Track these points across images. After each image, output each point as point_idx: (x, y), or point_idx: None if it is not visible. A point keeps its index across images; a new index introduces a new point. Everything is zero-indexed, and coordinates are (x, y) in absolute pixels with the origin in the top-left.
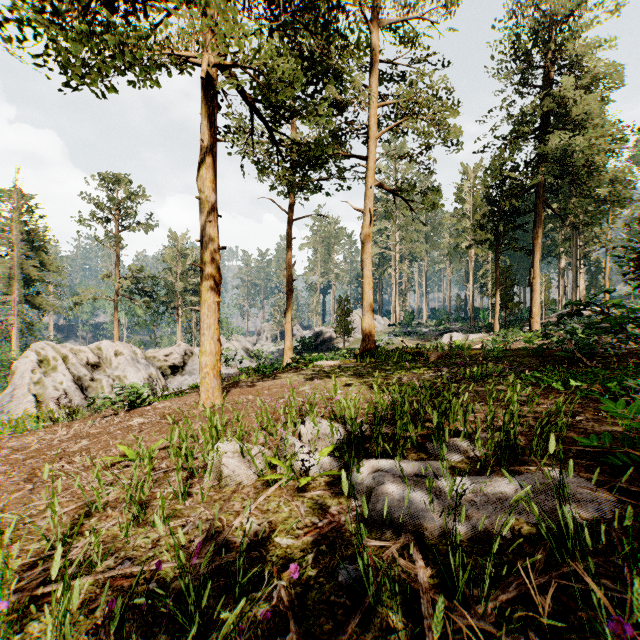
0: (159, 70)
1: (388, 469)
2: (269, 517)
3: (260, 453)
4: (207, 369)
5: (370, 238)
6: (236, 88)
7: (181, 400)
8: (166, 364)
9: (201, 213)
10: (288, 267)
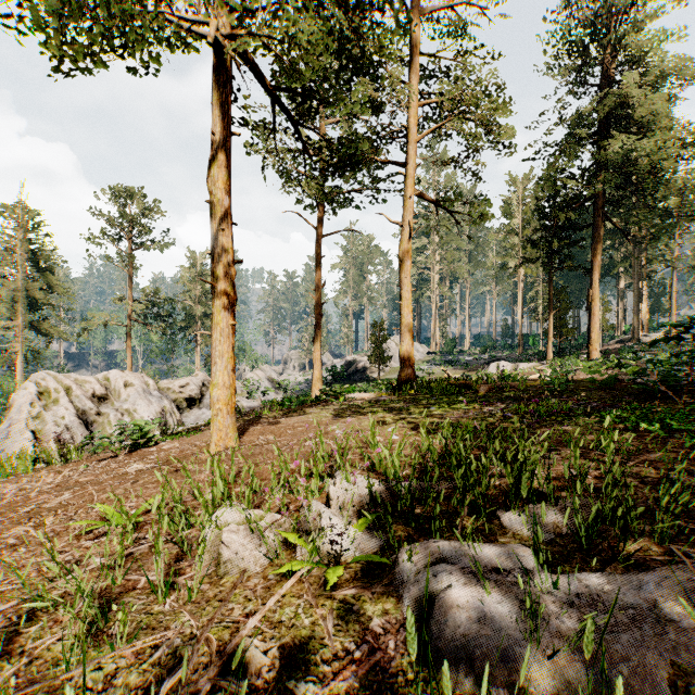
0: (159, 45)
1: (454, 559)
2: (281, 636)
3: (275, 524)
4: (219, 405)
5: (409, 255)
6: (254, 73)
7: (192, 440)
8: (182, 396)
9: (212, 220)
10: (317, 288)
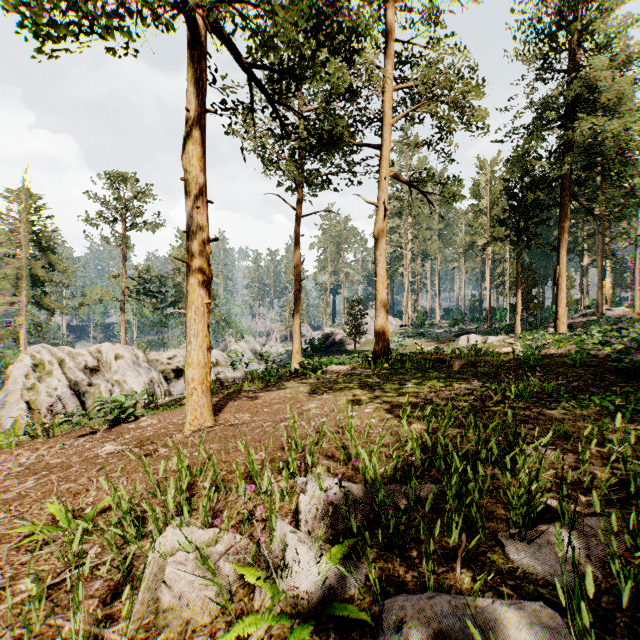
0: (129, 16)
1: (458, 631)
2: None
3: (232, 548)
4: (194, 384)
5: (384, 233)
6: (230, 51)
7: (171, 415)
8: (169, 367)
9: (187, 198)
10: (296, 266)
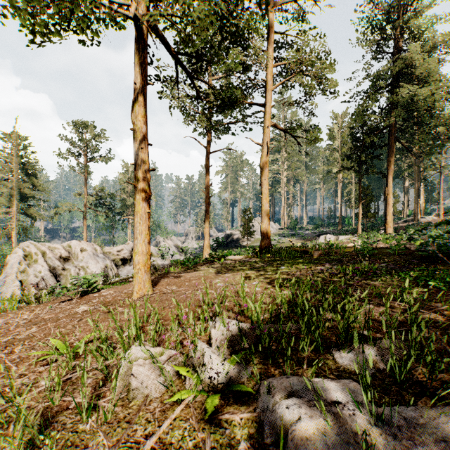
0: (98, 23)
1: (302, 392)
2: None
3: (171, 358)
4: (139, 266)
5: (267, 165)
6: (163, 43)
7: (122, 288)
8: (118, 257)
9: (135, 142)
10: (206, 187)
